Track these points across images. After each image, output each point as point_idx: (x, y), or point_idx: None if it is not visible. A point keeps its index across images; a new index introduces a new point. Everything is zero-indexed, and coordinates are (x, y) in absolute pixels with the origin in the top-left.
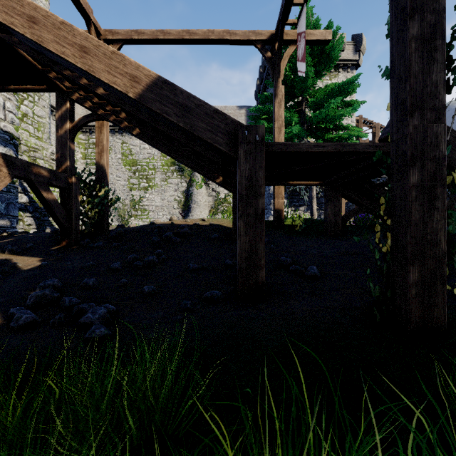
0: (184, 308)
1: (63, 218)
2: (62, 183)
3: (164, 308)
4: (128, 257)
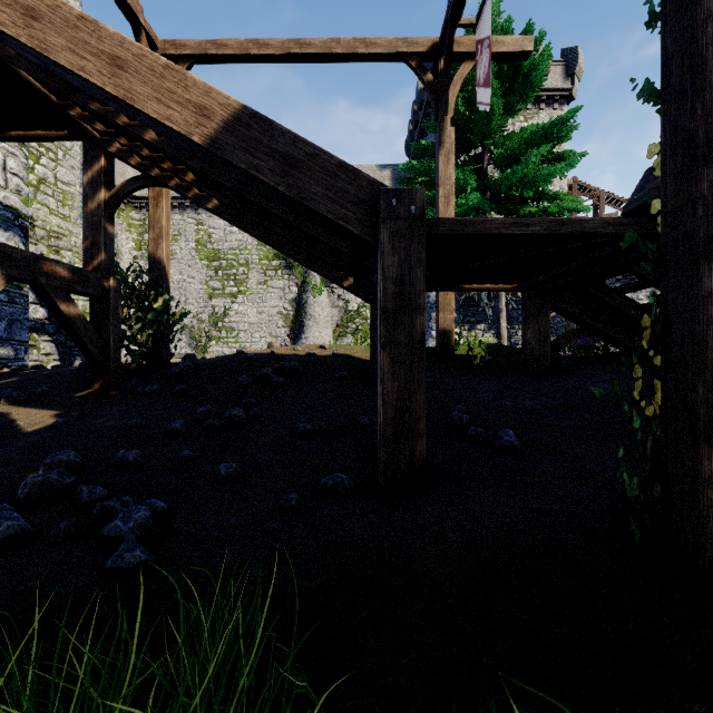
0: (286, 506)
1: (95, 345)
2: (93, 289)
3: (251, 507)
4: (198, 411)
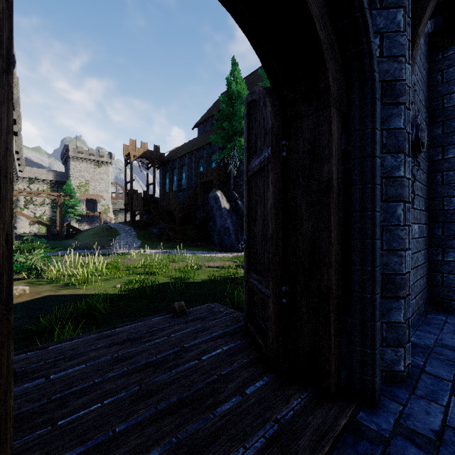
0: None
1: None
2: None
3: None
4: None
